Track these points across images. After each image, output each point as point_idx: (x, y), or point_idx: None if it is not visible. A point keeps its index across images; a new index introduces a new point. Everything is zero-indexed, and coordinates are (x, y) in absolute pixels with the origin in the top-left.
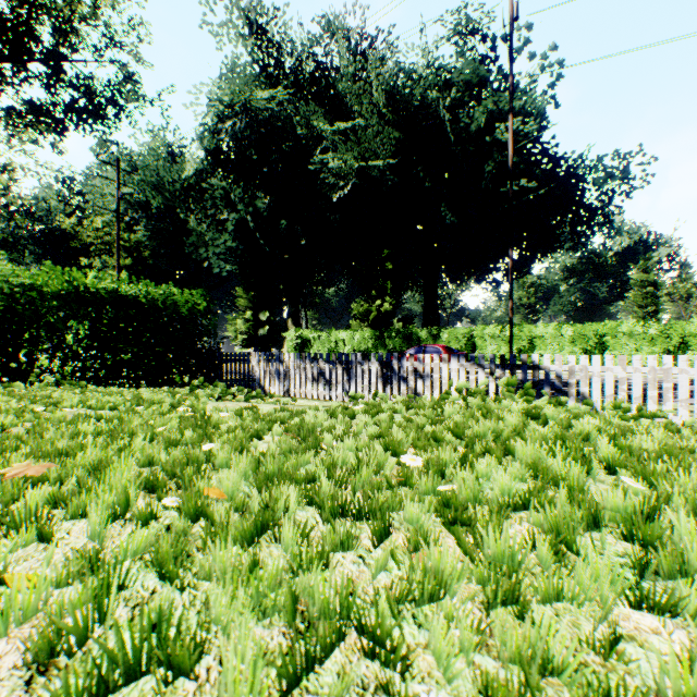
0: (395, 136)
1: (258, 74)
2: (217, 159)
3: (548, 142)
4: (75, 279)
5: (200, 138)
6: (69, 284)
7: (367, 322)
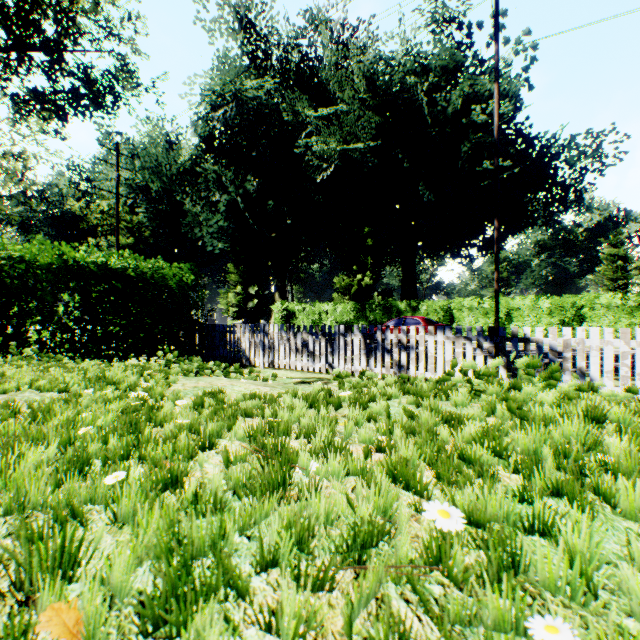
0: (375, 120)
1: (247, 65)
2: (210, 145)
3: (522, 122)
4: (64, 252)
5: (195, 126)
6: (57, 258)
7: (349, 296)
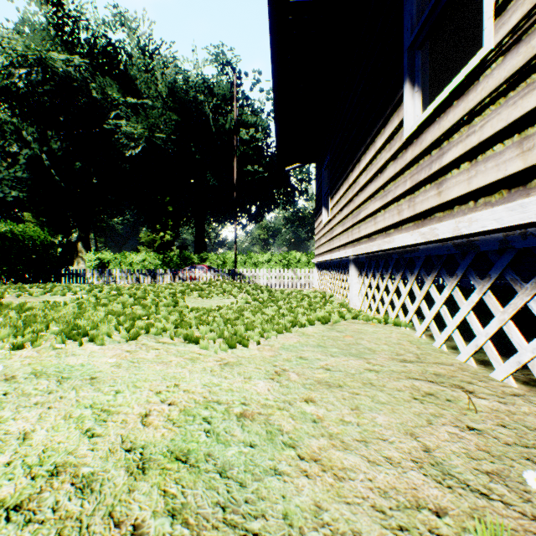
0: (175, 118)
1: (54, 36)
2: (5, 96)
3: (270, 145)
4: None
5: None
6: None
7: (153, 248)
